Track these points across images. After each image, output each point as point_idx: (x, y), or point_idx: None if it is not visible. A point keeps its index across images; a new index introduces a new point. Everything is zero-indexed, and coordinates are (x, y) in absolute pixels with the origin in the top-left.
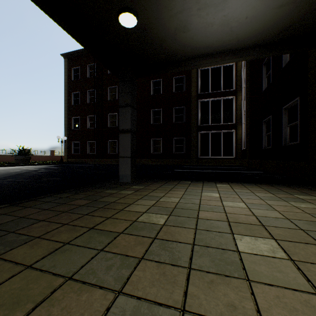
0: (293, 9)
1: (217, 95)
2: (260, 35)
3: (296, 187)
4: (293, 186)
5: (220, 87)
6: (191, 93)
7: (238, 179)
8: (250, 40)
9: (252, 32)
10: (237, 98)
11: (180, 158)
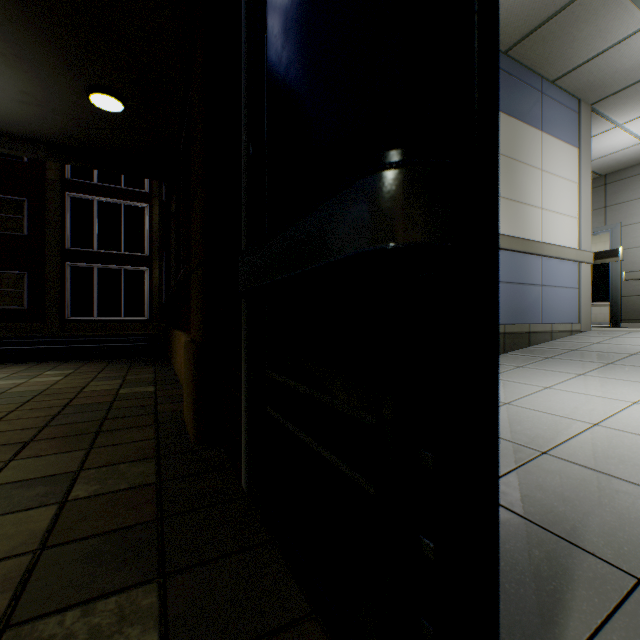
0: (52, 114)
1: (113, 194)
2: (29, 128)
3: (100, 361)
4: (101, 360)
5: (121, 179)
6: (47, 171)
7: (41, 358)
8: (15, 128)
9: (6, 118)
10: (153, 210)
11: (15, 320)
